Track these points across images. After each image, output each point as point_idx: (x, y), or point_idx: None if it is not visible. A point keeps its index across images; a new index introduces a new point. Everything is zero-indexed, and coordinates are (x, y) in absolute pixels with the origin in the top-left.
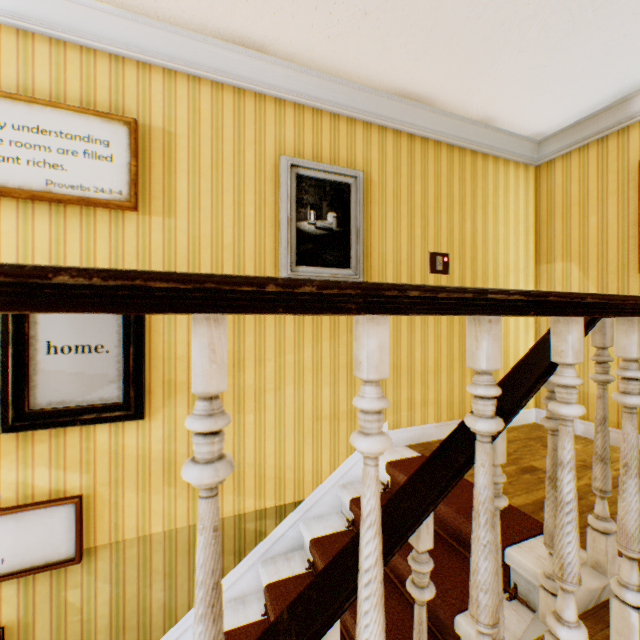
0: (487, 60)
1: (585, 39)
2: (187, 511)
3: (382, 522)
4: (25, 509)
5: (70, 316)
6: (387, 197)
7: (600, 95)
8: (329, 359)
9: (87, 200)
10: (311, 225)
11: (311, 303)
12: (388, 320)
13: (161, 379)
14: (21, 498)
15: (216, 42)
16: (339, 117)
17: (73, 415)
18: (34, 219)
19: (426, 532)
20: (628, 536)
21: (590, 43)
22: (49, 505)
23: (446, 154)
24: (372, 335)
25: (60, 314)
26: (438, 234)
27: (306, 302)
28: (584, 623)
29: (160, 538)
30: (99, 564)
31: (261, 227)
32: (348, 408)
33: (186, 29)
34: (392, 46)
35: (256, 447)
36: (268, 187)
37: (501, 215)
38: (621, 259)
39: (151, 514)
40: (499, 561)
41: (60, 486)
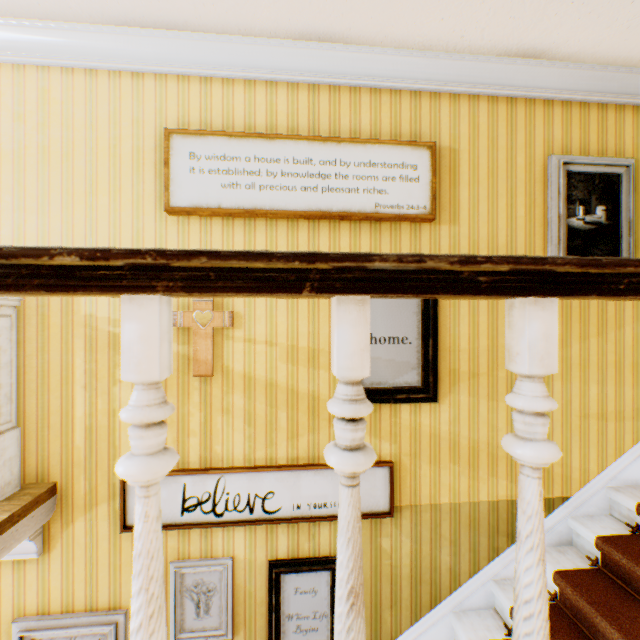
0: None
1: None
2: (467, 489)
3: None
4: None
5: (384, 313)
6: None
7: None
8: (595, 356)
9: (401, 216)
10: (578, 221)
11: None
12: None
13: (447, 368)
14: None
15: (500, 59)
16: (606, 106)
17: (389, 394)
18: (359, 236)
19: None
20: None
21: None
22: (373, 465)
23: None
24: None
25: (377, 311)
26: None
27: None
28: None
29: (446, 508)
30: (402, 521)
31: (530, 227)
32: (615, 408)
33: (474, 54)
34: None
35: None
36: (536, 188)
37: None
38: None
39: (439, 486)
40: None
41: (376, 451)
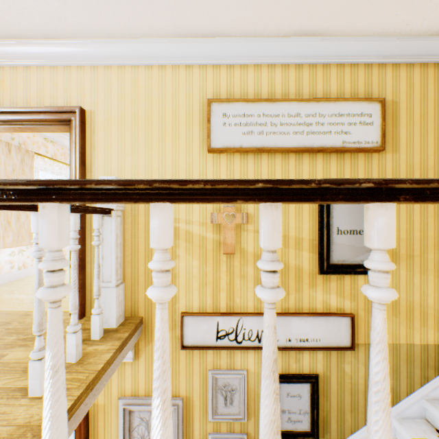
0: None
1: None
2: (405, 334)
3: None
4: (329, 315)
5: (346, 214)
6: None
7: None
8: None
9: (360, 149)
10: None
11: None
12: None
13: (390, 251)
14: (324, 309)
15: (431, 38)
16: None
17: (350, 268)
18: (329, 162)
19: None
20: None
21: None
22: (340, 315)
23: None
24: None
25: (342, 213)
26: None
27: None
28: None
29: (389, 347)
30: (358, 354)
31: None
32: None
33: (412, 36)
34: None
35: None
36: None
37: None
38: None
39: None
40: None
41: (340, 306)
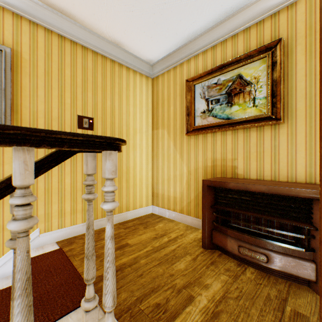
0: None
1: None
2: None
3: None
4: None
5: None
6: (39, 72)
7: (170, 42)
8: None
9: None
10: None
11: None
12: None
13: None
14: None
15: None
16: None
17: None
18: None
19: None
20: None
21: (150, 2)
22: None
23: (92, 56)
24: None
25: None
26: (86, 105)
27: None
28: None
29: None
30: None
31: None
32: None
33: None
34: None
35: None
36: None
37: (132, 101)
38: (181, 128)
39: None
40: None
41: None
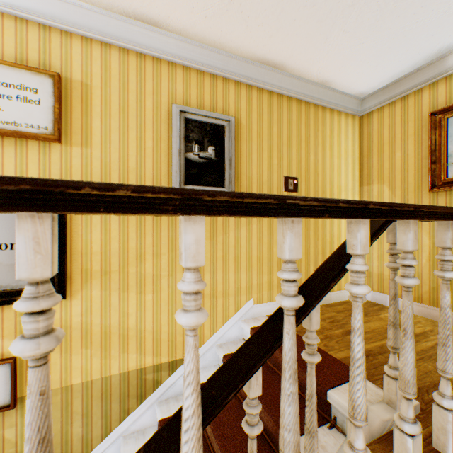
0: (322, 38)
1: (389, 24)
2: (100, 367)
3: (221, 376)
4: None
5: (6, 221)
6: (253, 136)
7: (402, 66)
8: (209, 253)
9: (19, 133)
10: (196, 155)
11: (131, 204)
12: (204, 219)
13: (80, 269)
14: None
15: (122, 18)
16: (217, 77)
17: (8, 296)
18: None
19: (256, 383)
20: (406, 382)
21: (393, 27)
22: None
23: (296, 106)
24: (190, 231)
25: None
26: (290, 163)
27: (126, 203)
28: (378, 446)
29: (79, 388)
30: None
31: (158, 156)
32: (224, 289)
33: (98, 7)
34: (253, 25)
35: (154, 318)
36: (163, 127)
37: (335, 150)
38: (417, 182)
39: (72, 370)
40: (314, 402)
41: None
